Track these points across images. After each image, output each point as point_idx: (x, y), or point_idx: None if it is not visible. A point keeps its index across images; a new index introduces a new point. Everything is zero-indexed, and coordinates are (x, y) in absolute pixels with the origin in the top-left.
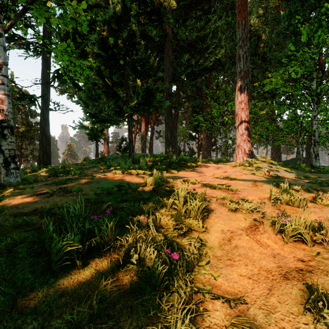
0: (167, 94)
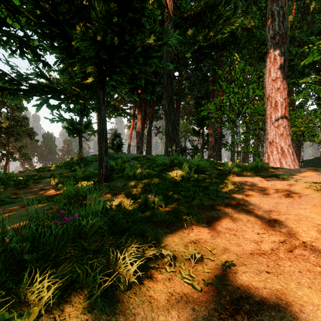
0: (167, 78)
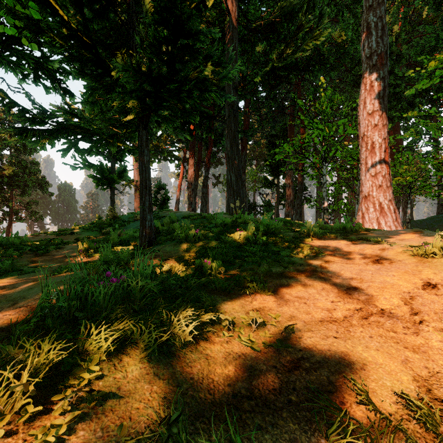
0: (230, 109)
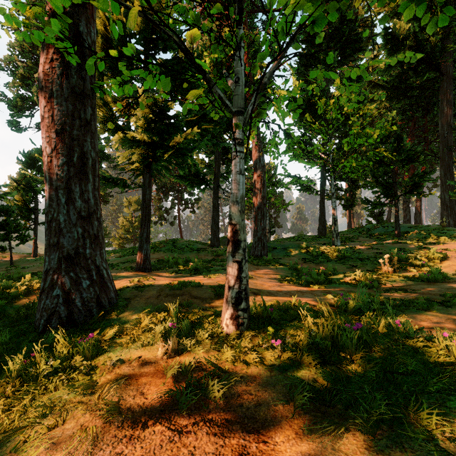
0: (443, 146)
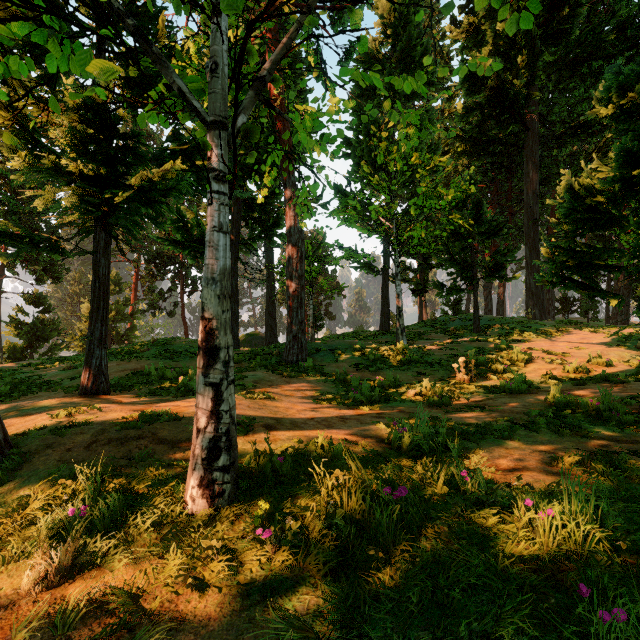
0: (529, 219)
